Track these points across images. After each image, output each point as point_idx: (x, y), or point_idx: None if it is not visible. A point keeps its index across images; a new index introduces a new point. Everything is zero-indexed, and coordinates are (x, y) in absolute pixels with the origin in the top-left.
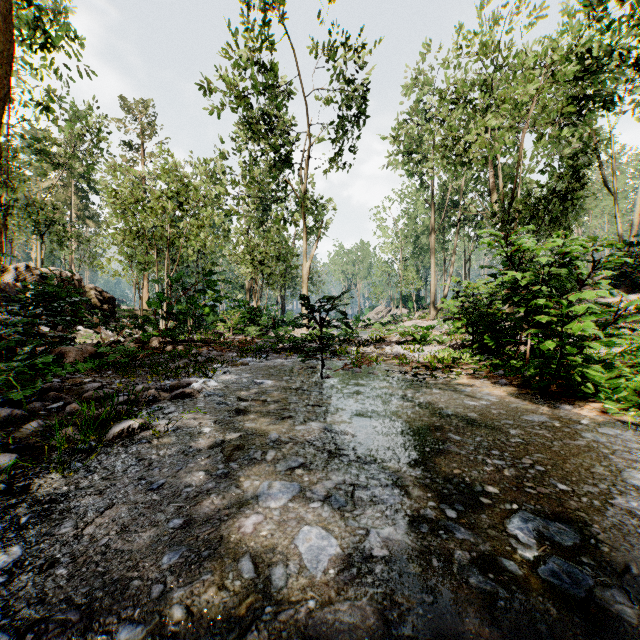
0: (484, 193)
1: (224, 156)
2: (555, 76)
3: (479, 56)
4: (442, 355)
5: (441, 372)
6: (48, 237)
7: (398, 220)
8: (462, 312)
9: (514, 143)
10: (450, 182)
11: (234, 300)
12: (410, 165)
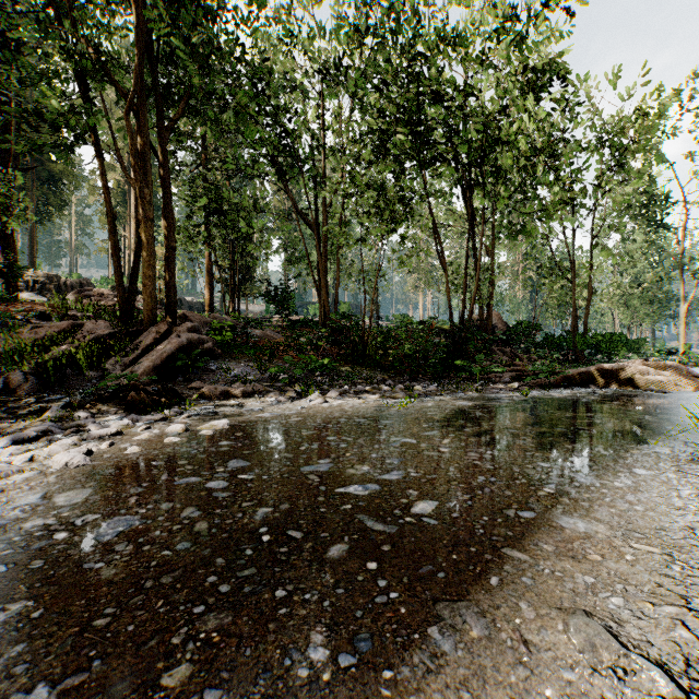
0: None
1: None
2: None
3: None
4: None
5: None
6: None
7: None
8: None
9: None
10: None
11: None
12: None
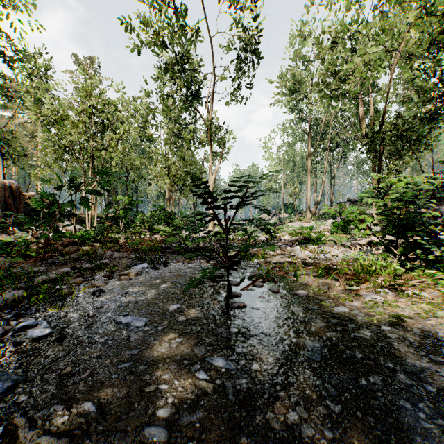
0: (347, 126)
1: (149, 95)
2: (427, 10)
3: (356, 1)
4: (367, 262)
5: (390, 292)
6: (8, 156)
7: (280, 148)
8: (387, 212)
9: (373, 85)
10: (321, 118)
11: (153, 205)
12: (292, 103)
